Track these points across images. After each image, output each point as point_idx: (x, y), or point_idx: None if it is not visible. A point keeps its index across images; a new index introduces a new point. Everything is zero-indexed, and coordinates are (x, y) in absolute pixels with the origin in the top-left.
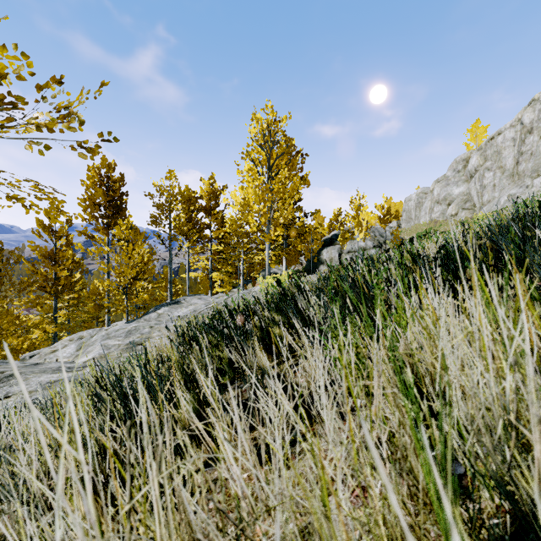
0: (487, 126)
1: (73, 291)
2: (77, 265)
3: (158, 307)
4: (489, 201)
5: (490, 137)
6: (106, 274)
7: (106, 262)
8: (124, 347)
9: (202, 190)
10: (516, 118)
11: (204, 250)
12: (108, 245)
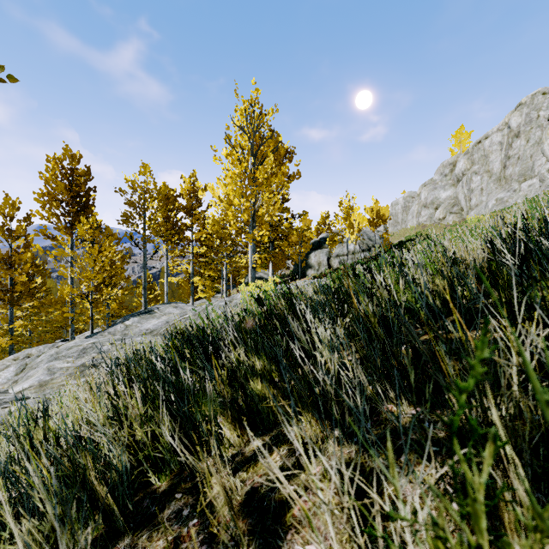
0: (470, 132)
1: (35, 298)
2: (37, 269)
3: (127, 317)
4: (477, 205)
5: (477, 141)
6: (70, 279)
7: (70, 266)
8: (73, 370)
9: (182, 189)
10: (503, 122)
11: (184, 253)
12: (72, 247)
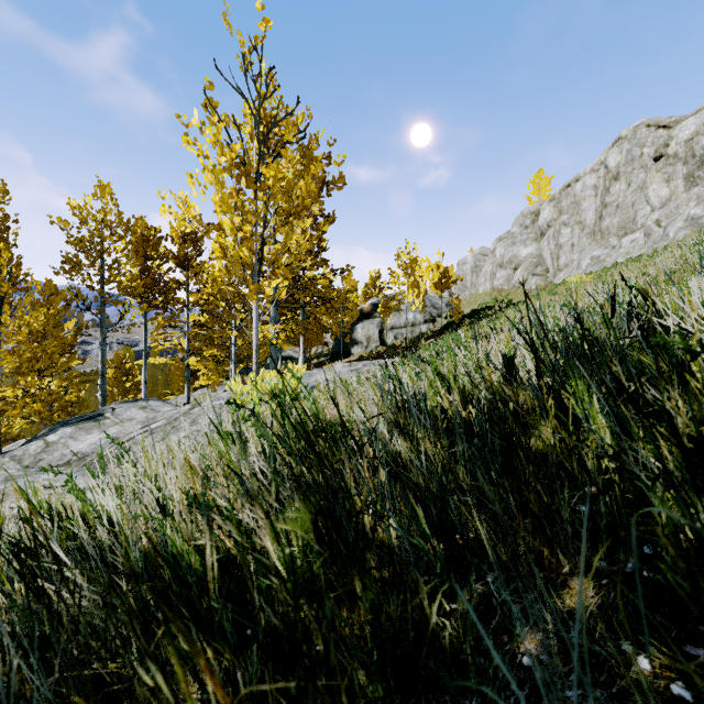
0: (551, 178)
1: None
2: None
3: (56, 426)
4: (567, 265)
5: (566, 184)
6: None
7: None
8: None
9: (172, 228)
10: (599, 161)
11: (175, 322)
12: None
